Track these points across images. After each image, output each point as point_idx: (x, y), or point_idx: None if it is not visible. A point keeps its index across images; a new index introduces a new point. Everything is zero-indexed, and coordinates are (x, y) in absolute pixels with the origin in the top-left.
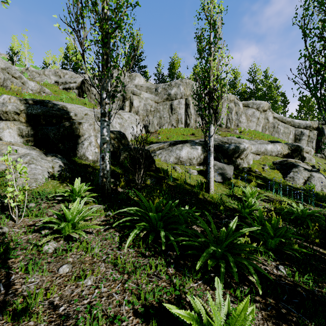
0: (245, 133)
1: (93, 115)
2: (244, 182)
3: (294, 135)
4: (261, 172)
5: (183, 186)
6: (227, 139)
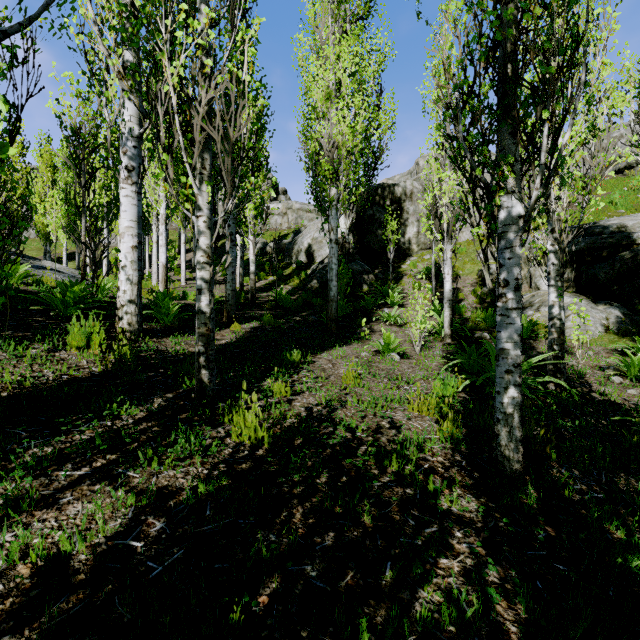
0: None
1: None
2: None
3: None
4: None
5: None
6: None
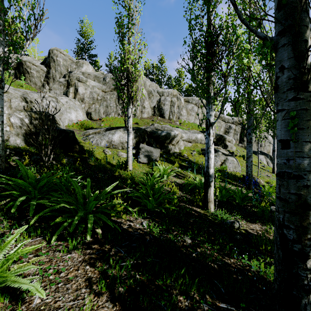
0: (184, 125)
1: (17, 95)
2: (170, 163)
3: (225, 128)
4: (188, 156)
5: (104, 165)
6: (161, 127)
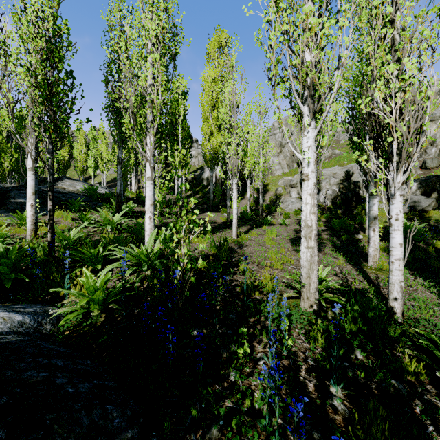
0: None
1: (342, 172)
2: None
3: None
4: None
5: (359, 214)
6: None
